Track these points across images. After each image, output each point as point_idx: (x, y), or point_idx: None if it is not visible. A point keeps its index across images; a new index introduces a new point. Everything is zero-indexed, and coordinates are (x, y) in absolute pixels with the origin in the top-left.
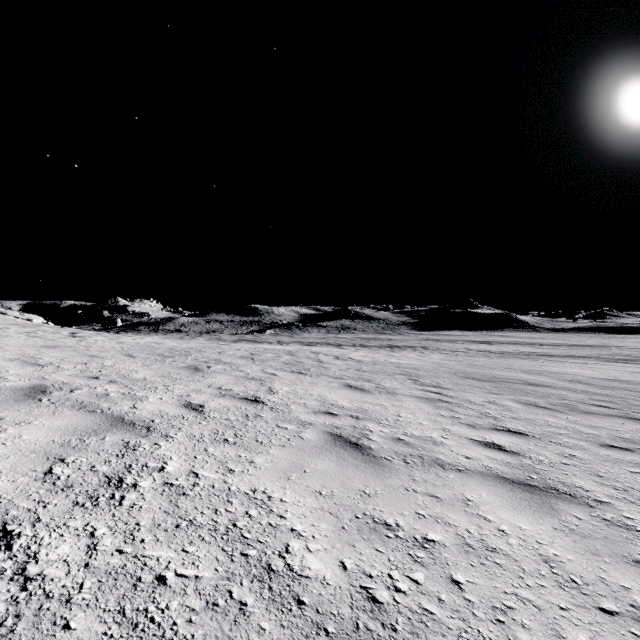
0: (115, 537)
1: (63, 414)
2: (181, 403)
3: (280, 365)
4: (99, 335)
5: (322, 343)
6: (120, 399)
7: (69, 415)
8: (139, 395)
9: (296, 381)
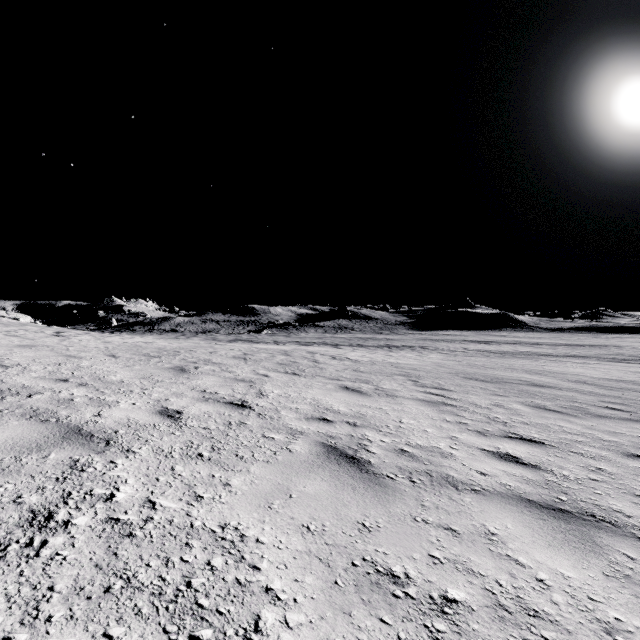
0: (9, 614)
1: (7, 425)
2: (156, 409)
3: (273, 365)
4: (86, 334)
5: (319, 343)
6: (85, 405)
7: (14, 426)
8: (109, 400)
9: (289, 383)
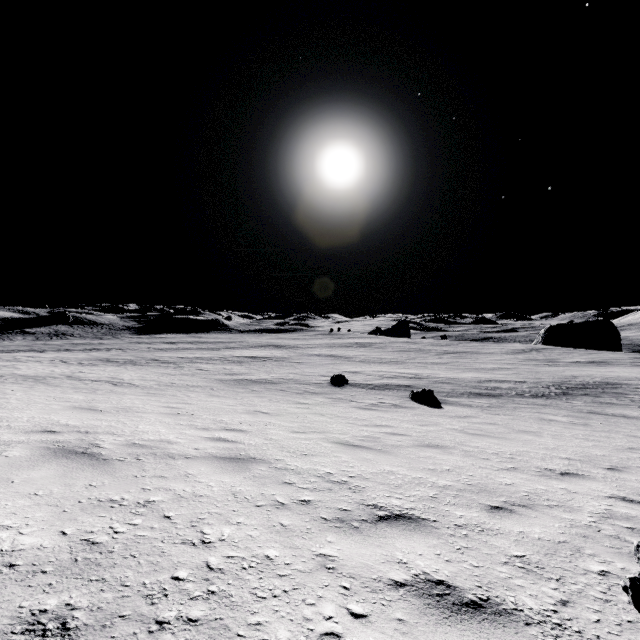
0: None
1: None
2: None
3: None
4: None
5: (26, 350)
6: None
7: None
8: None
9: (2, 362)
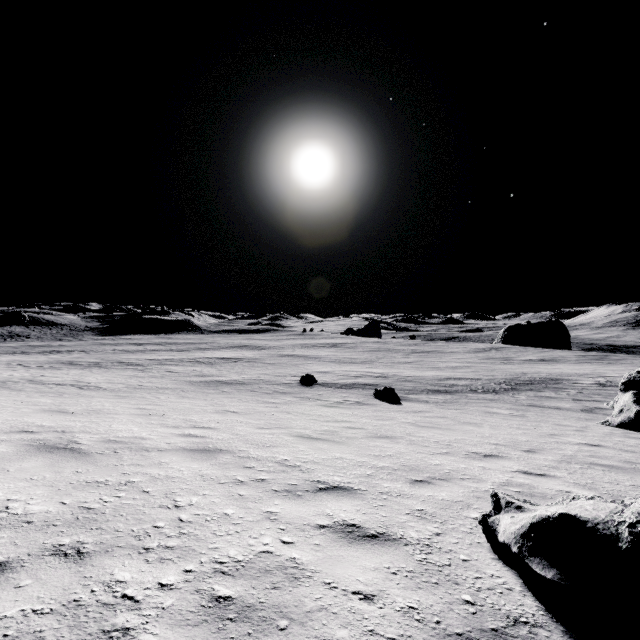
0: None
1: None
2: None
3: None
4: None
5: None
6: None
7: None
8: None
9: None
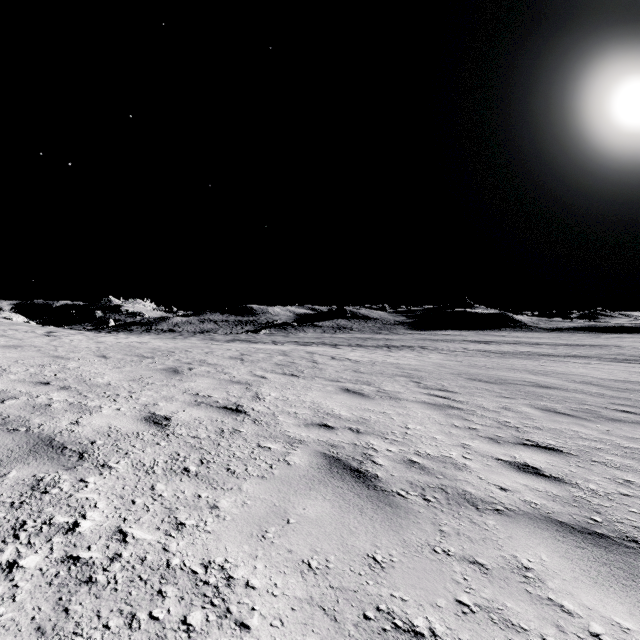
0: None
1: None
2: (142, 415)
3: (271, 366)
4: (79, 334)
5: (318, 343)
6: (62, 411)
7: None
8: (91, 405)
9: (287, 385)
